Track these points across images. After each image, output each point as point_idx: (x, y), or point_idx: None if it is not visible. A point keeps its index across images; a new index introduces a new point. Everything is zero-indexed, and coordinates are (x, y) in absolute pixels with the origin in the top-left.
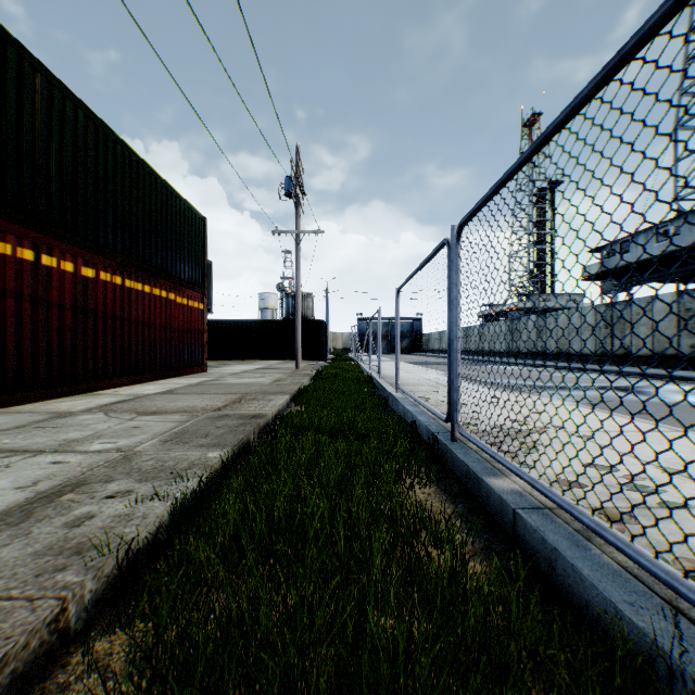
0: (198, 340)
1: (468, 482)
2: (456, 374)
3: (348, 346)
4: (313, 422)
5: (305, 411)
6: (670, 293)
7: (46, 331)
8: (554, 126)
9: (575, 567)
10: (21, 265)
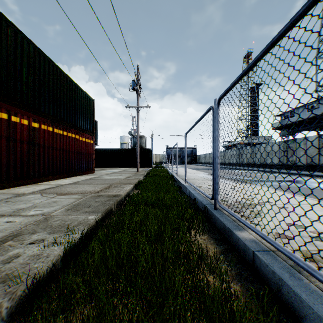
0: (90, 158)
1: (225, 232)
2: (217, 175)
3: (161, 161)
4: (144, 200)
5: (140, 193)
6: (315, 135)
7: (13, 153)
8: (278, 36)
9: (295, 292)
10: (0, 121)
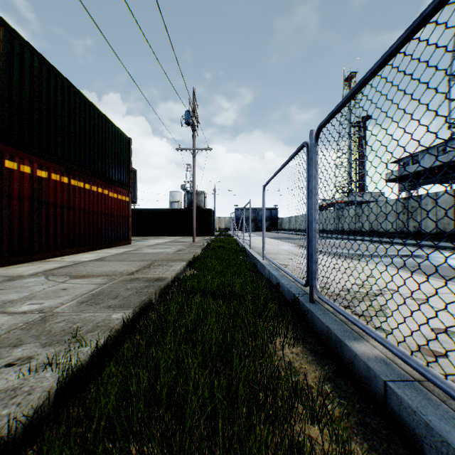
0: (125, 222)
1: (329, 342)
2: (315, 249)
3: (228, 227)
4: (200, 286)
5: (196, 274)
6: (449, 190)
7: (8, 216)
8: (435, 4)
9: None
10: None
